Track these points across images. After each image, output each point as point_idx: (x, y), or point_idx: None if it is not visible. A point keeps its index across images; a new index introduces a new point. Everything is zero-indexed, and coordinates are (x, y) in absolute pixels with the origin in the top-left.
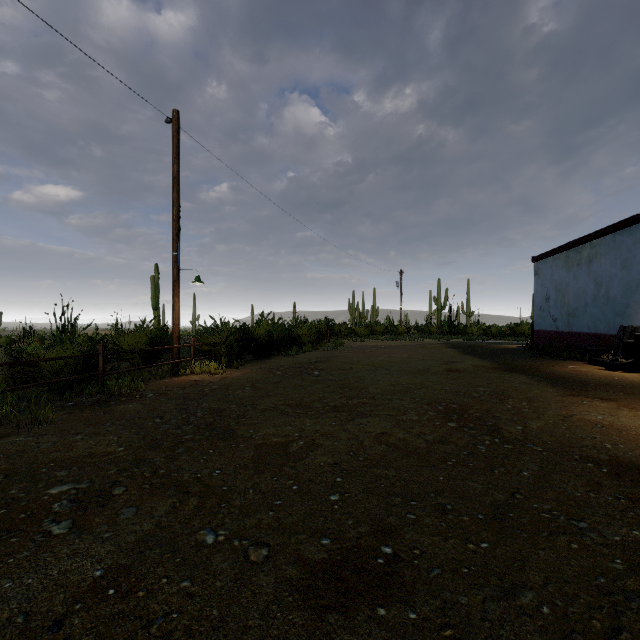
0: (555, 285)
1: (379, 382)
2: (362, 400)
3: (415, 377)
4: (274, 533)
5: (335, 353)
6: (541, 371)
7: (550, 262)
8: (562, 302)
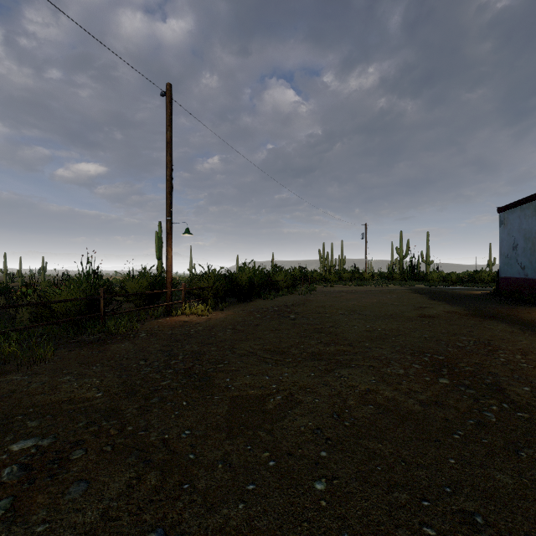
0: (523, 234)
1: (354, 327)
2: (339, 347)
3: (389, 323)
4: None
5: (309, 297)
6: (520, 318)
7: (518, 212)
8: (531, 250)
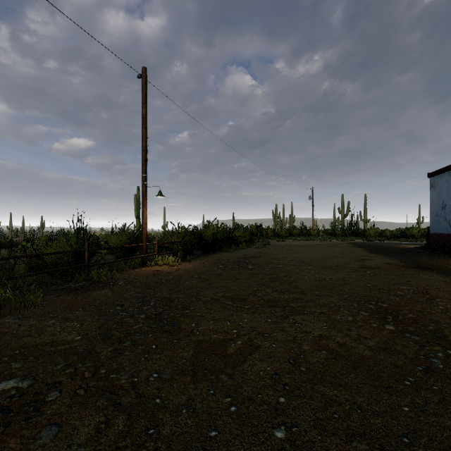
0: None
1: (305, 277)
2: (293, 295)
3: (336, 273)
4: None
5: (264, 250)
6: None
7: (446, 176)
8: None
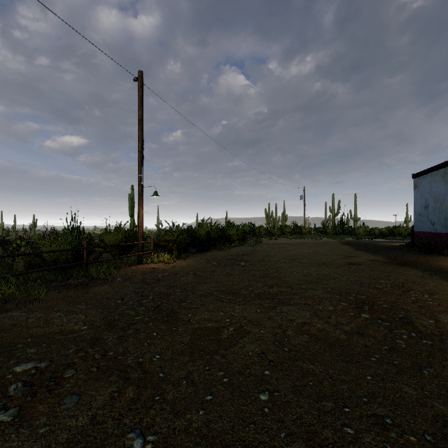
0: (433, 196)
1: (293, 273)
2: (281, 289)
3: (322, 269)
4: (203, 443)
5: (256, 248)
6: (429, 265)
7: (429, 177)
8: (440, 209)
